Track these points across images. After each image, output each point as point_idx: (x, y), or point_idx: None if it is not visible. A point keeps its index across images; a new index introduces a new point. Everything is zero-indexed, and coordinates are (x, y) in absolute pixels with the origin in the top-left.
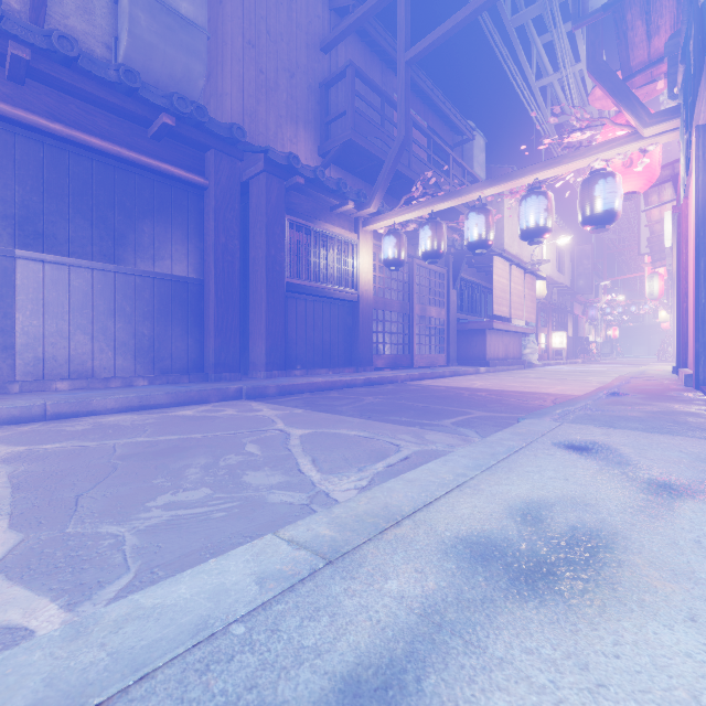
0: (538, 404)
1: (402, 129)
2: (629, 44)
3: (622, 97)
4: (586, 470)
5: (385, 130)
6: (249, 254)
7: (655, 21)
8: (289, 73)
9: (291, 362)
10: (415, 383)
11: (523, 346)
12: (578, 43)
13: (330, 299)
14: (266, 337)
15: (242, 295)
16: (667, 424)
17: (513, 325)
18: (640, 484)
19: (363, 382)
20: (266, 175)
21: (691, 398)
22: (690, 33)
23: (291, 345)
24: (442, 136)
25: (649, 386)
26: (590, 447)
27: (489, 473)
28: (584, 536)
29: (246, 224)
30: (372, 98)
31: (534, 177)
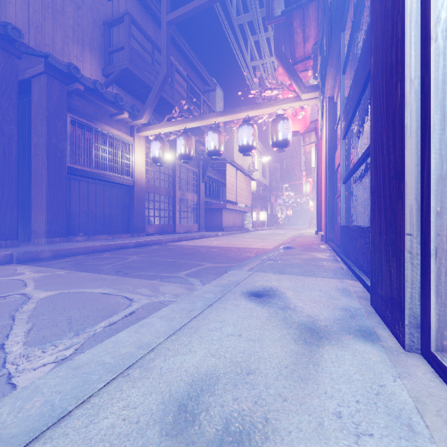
0: (247, 255)
1: (164, 67)
2: (295, 42)
3: (292, 74)
4: (258, 320)
5: (155, 68)
6: (31, 140)
7: (307, 32)
8: (75, 5)
9: (74, 230)
10: (174, 244)
11: (244, 219)
12: (271, 45)
13: (110, 183)
14: (47, 209)
15: (26, 174)
16: (313, 268)
17: (238, 207)
18: (295, 331)
19: (134, 244)
20: (47, 77)
21: (324, 249)
22: (323, 33)
23: (74, 217)
24: (197, 84)
25: (304, 242)
26: (266, 293)
27: (174, 339)
28: (232, 442)
29: (31, 116)
30: (147, 45)
31: (246, 113)
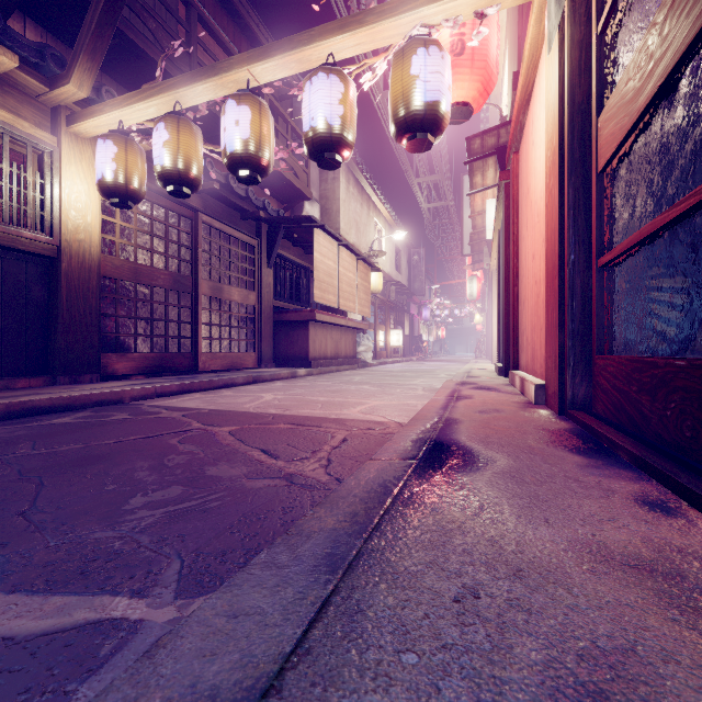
0: (287, 472)
1: None
2: None
3: None
4: None
5: None
6: None
7: None
8: None
9: None
10: (154, 402)
11: (357, 343)
12: None
13: None
14: None
15: None
16: None
17: (343, 318)
18: None
19: (2, 411)
20: None
21: (603, 468)
22: None
23: None
24: None
25: (490, 407)
26: None
27: None
28: None
29: None
30: None
31: (326, 47)
